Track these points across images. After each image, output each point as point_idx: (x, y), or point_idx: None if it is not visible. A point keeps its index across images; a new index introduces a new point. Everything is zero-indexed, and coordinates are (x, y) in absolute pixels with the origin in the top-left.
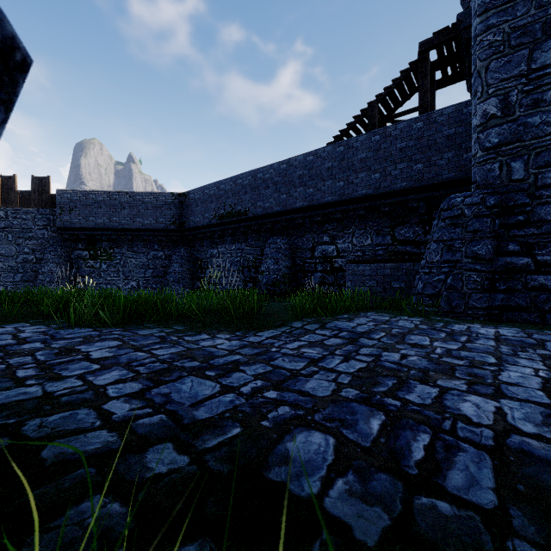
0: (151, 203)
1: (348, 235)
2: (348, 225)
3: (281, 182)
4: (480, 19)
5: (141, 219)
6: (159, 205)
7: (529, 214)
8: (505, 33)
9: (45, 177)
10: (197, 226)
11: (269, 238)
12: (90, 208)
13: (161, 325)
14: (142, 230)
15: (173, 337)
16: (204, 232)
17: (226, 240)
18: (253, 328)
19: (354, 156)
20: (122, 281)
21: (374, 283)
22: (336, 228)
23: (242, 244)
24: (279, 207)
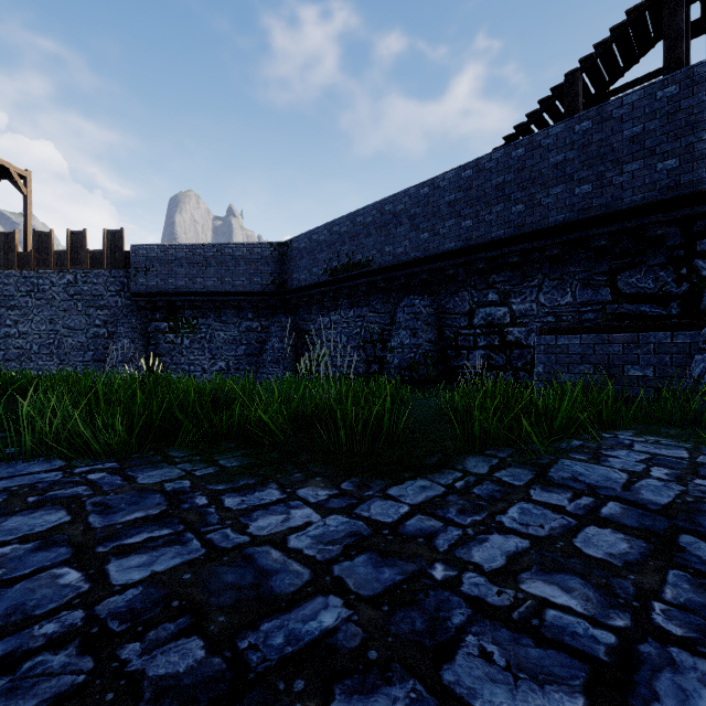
0: (243, 258)
1: (530, 290)
2: (530, 274)
3: (420, 215)
4: None
5: (231, 279)
6: (254, 259)
7: None
8: None
9: (118, 231)
10: (302, 286)
11: (402, 298)
12: (170, 267)
13: (200, 452)
14: (232, 293)
15: (199, 498)
16: (311, 294)
17: (341, 304)
18: (379, 470)
19: (542, 160)
20: (208, 360)
21: (590, 368)
22: (509, 279)
23: (363, 308)
24: (417, 253)
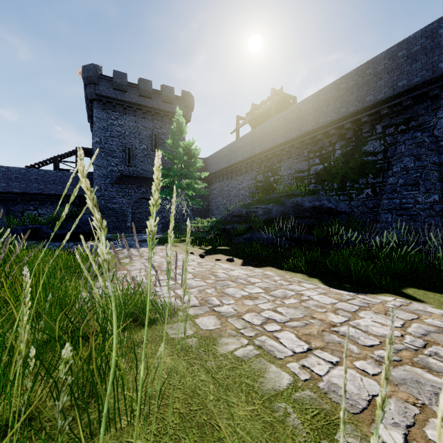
0: None
1: (45, 207)
2: (45, 204)
3: (1, 177)
4: (96, 167)
5: None
6: None
7: (105, 212)
8: (101, 173)
9: None
10: None
11: None
12: None
13: None
14: None
15: None
16: None
17: None
18: None
19: (49, 177)
20: None
21: None
22: (39, 204)
23: None
24: None
